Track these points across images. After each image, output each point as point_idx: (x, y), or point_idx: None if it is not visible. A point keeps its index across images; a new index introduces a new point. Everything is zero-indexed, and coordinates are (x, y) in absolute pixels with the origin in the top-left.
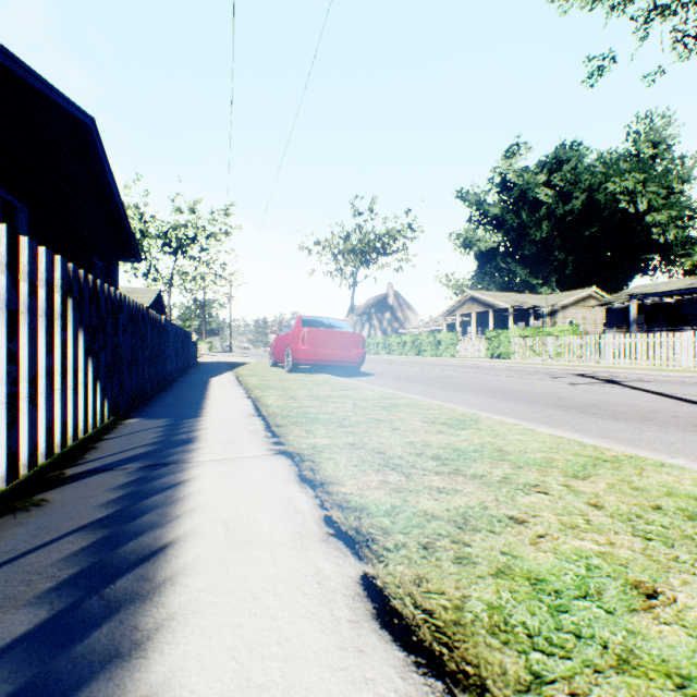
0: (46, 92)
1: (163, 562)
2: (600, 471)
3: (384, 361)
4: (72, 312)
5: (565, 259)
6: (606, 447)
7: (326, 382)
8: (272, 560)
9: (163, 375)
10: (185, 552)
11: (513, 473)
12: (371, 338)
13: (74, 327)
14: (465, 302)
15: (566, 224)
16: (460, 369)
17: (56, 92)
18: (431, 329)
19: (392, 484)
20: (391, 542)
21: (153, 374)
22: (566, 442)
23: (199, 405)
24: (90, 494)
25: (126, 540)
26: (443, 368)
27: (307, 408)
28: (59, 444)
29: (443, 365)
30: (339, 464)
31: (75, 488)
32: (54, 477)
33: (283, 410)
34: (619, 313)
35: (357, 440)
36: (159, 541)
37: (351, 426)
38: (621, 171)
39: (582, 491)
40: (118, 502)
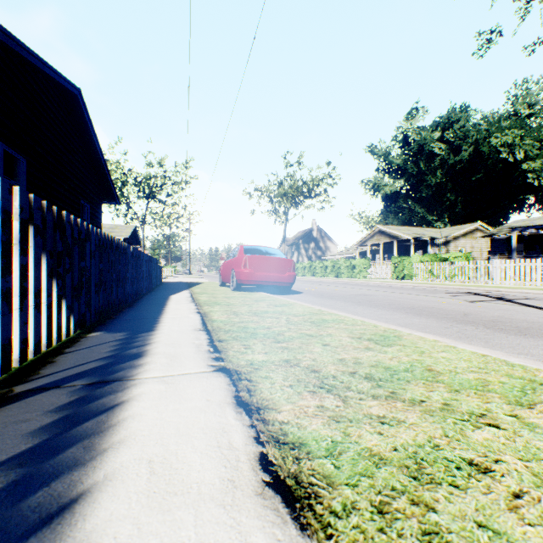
0: (39, 66)
1: (66, 527)
2: (542, 396)
3: (310, 281)
4: (33, 238)
5: (455, 200)
6: (534, 367)
7: (263, 299)
8: (195, 528)
9: (131, 293)
10: (96, 510)
11: (452, 398)
12: (299, 263)
13: (36, 252)
14: (374, 234)
15: (456, 172)
16: (372, 288)
17: (48, 66)
18: (347, 256)
19: (330, 410)
20: (338, 501)
21: (121, 292)
22: (493, 361)
23: (156, 320)
24: (25, 418)
25: (36, 487)
26: (359, 287)
27: (247, 323)
28: (18, 359)
29: (358, 285)
30: (275, 384)
31: (14, 409)
32: (1, 395)
33: (226, 324)
34: (501, 242)
35: (292, 356)
36: (72, 490)
37: (285, 341)
38: (502, 128)
39: (536, 425)
40: (48, 429)
